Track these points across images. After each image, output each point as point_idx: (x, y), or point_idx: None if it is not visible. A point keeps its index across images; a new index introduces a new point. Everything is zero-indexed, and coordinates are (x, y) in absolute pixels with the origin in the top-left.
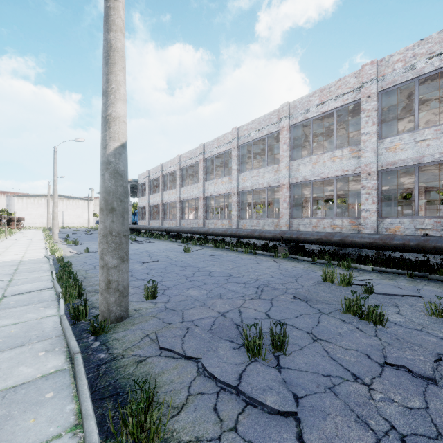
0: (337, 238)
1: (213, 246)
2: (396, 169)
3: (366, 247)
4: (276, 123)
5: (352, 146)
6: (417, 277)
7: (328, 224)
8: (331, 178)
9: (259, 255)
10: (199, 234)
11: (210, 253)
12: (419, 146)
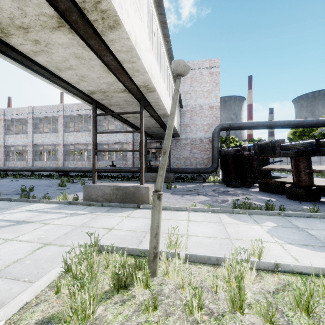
0: (78, 169)
1: (13, 177)
2: (102, 143)
3: (87, 172)
4: (57, 112)
5: (89, 132)
6: (99, 180)
7: (80, 163)
8: (82, 143)
9: (43, 179)
10: (0, 171)
11: (10, 180)
12: (108, 136)
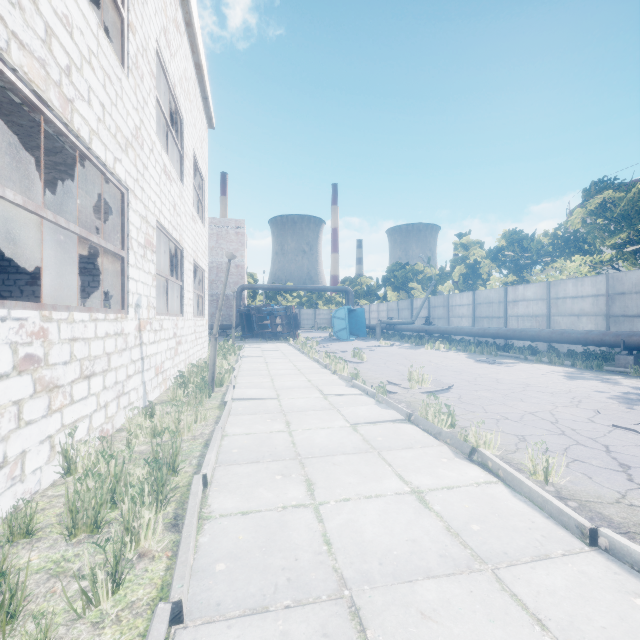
0: None
1: None
2: None
3: None
4: None
5: None
6: None
7: None
8: None
9: None
10: None
11: None
12: None
